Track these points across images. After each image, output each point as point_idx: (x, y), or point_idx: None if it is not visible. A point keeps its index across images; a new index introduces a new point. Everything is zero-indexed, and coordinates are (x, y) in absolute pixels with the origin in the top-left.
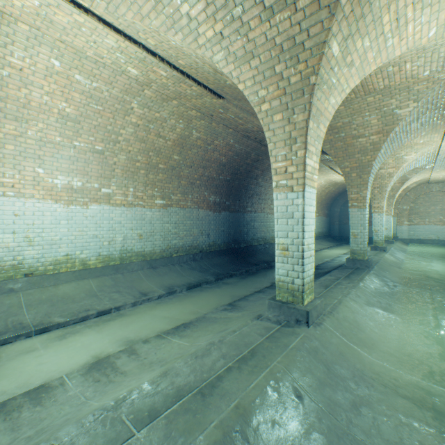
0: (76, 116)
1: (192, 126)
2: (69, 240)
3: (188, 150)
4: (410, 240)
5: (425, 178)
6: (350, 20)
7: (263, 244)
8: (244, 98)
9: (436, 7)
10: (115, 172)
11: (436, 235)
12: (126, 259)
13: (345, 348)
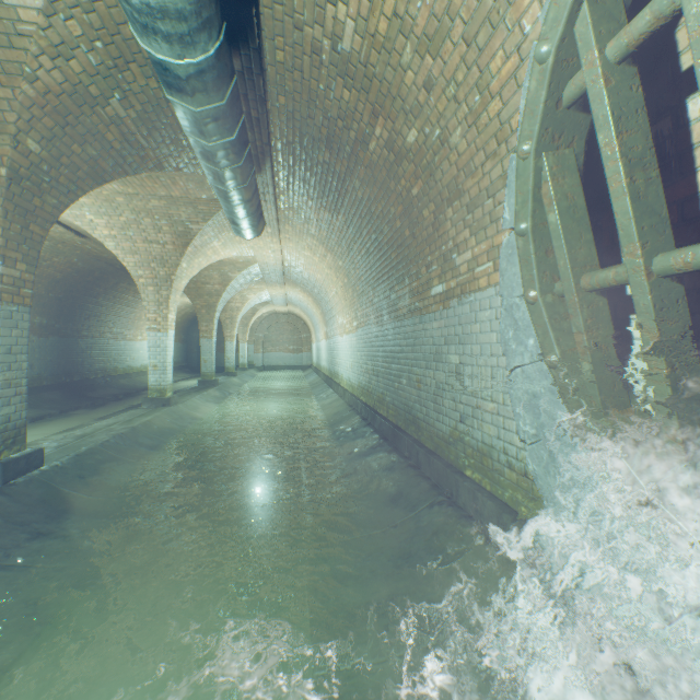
0: None
1: None
2: None
3: None
4: (266, 368)
5: (274, 310)
6: (192, 256)
7: (104, 377)
8: None
9: (233, 249)
10: None
11: (284, 362)
12: None
13: (190, 413)
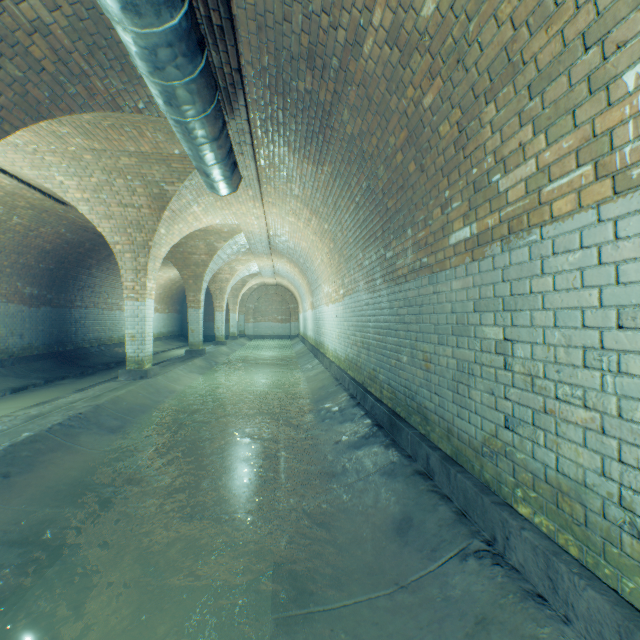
0: None
1: (16, 213)
2: None
3: (1, 234)
4: (256, 337)
5: (263, 281)
6: (170, 221)
7: (98, 346)
8: None
9: (215, 215)
10: None
11: (273, 331)
12: None
13: (169, 385)
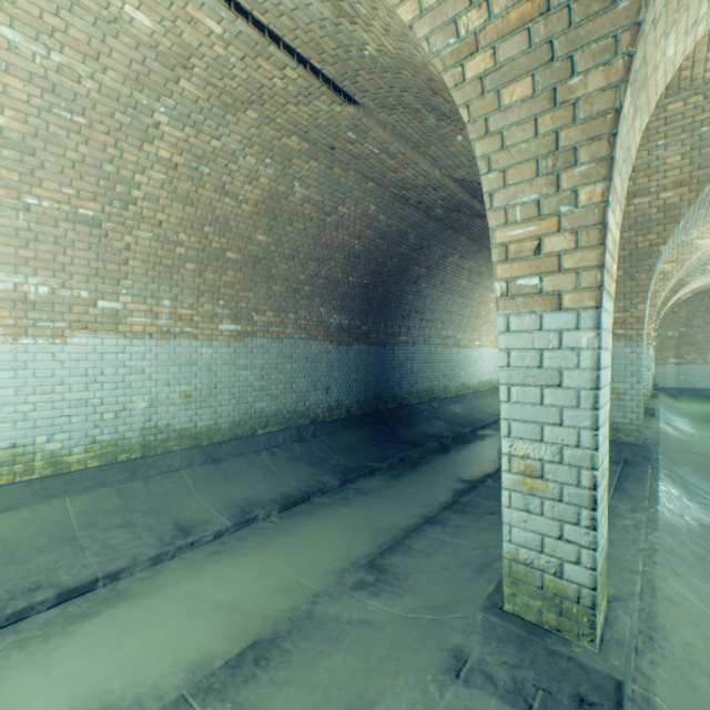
0: (23, 136)
1: (293, 172)
2: (19, 413)
3: (285, 224)
4: (679, 391)
5: None
6: None
7: (427, 401)
8: (402, 100)
9: None
10: (128, 265)
11: None
12: (157, 445)
13: None
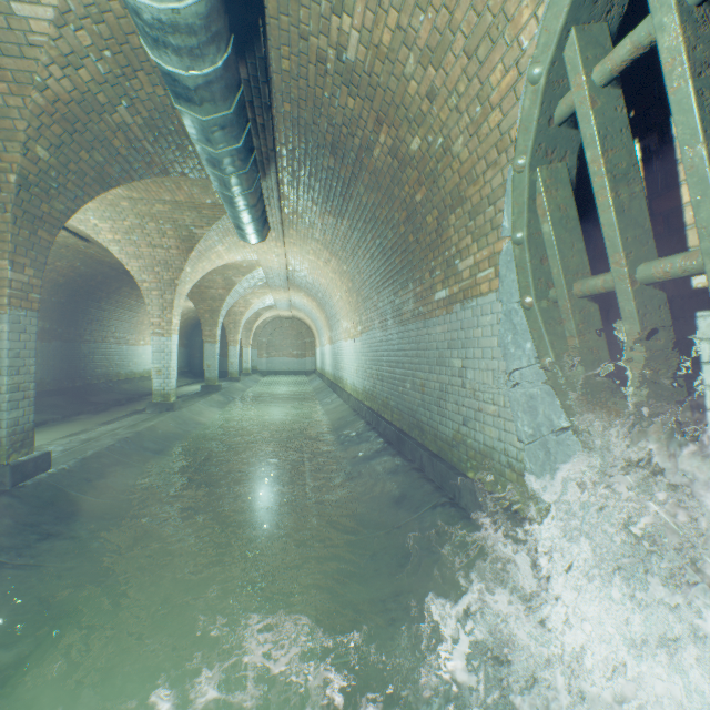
0: None
1: None
2: None
3: None
4: (269, 373)
5: (278, 314)
6: (196, 261)
7: (106, 382)
8: None
9: (237, 253)
10: None
11: (288, 367)
12: None
13: (194, 418)
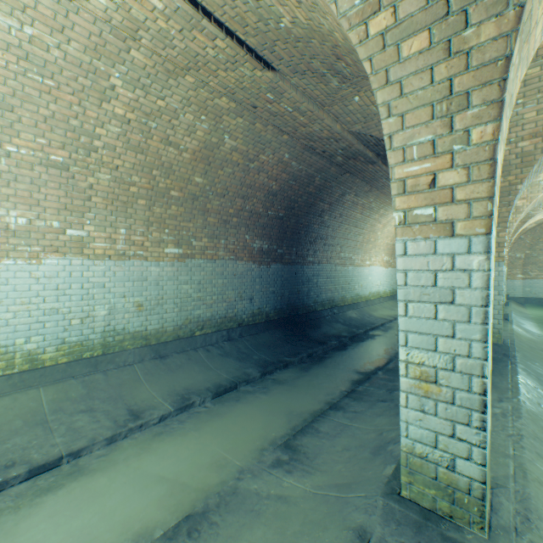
0: (3, 95)
1: (223, 127)
2: (2, 320)
3: (217, 169)
4: (525, 300)
5: None
6: None
7: (329, 308)
8: (311, 66)
9: None
10: (91, 201)
11: None
12: (114, 345)
13: None
